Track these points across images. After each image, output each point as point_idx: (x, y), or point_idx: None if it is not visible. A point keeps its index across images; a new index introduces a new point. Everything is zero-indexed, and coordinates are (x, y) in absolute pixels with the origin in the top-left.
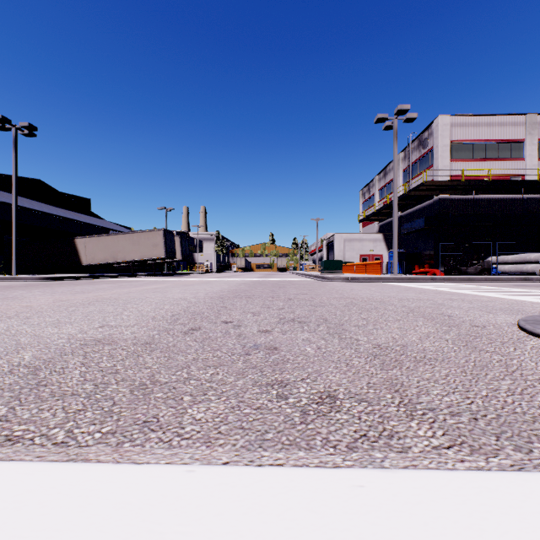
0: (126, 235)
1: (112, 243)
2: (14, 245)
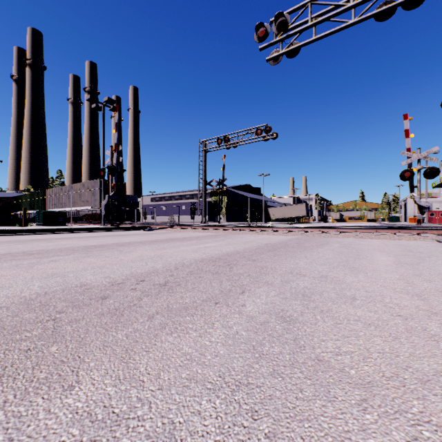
0: (288, 206)
1: (283, 210)
2: (263, 213)
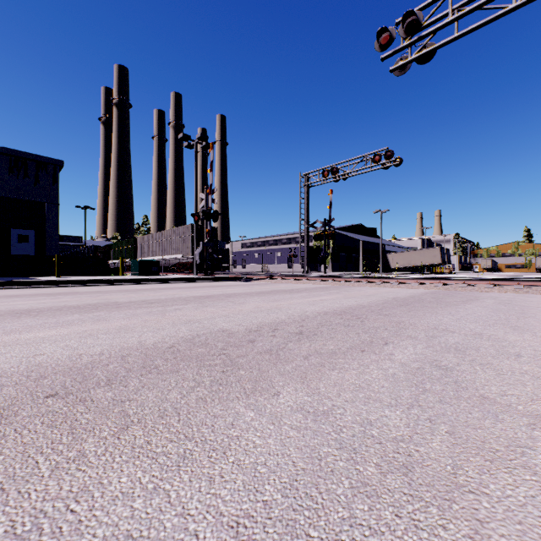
0: (415, 251)
1: (407, 256)
2: (380, 260)
